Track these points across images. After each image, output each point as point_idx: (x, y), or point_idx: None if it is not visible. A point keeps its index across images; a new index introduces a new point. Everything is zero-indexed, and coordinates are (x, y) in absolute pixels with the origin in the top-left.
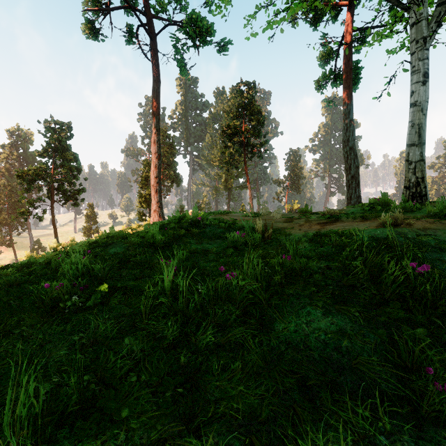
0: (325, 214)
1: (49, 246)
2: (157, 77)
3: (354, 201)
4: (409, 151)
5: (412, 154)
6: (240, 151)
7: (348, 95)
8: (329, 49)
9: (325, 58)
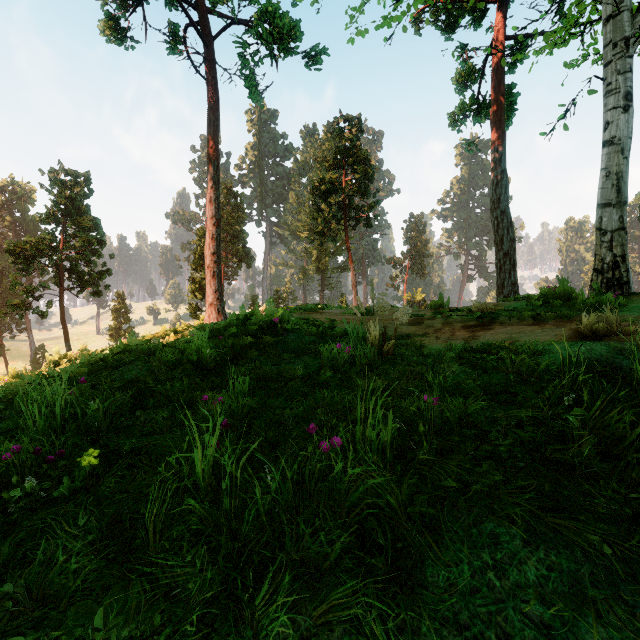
0: (471, 311)
1: (47, 358)
2: (215, 102)
3: (508, 291)
4: (602, 215)
5: (607, 219)
6: (339, 216)
7: (499, 134)
8: (471, 67)
9: (464, 80)
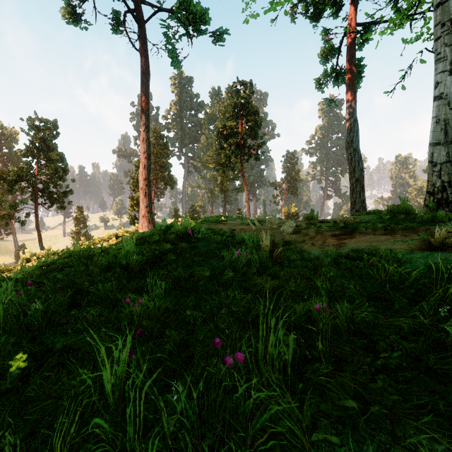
0: (336, 223)
1: (21, 256)
2: (146, 68)
3: (358, 206)
4: (433, 151)
5: (437, 154)
6: (237, 153)
7: (352, 93)
8: (331, 45)
9: (326, 55)
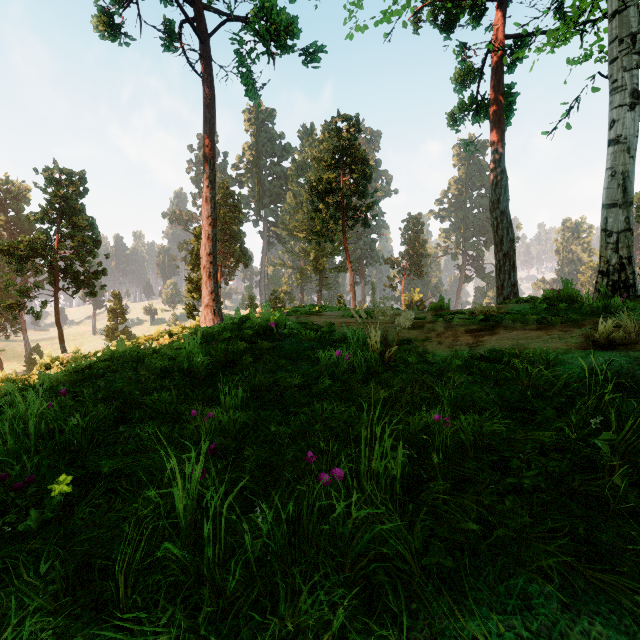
0: (474, 314)
1: (38, 361)
2: (211, 100)
3: (507, 292)
4: (607, 215)
5: (613, 220)
6: (337, 217)
7: (499, 134)
8: (470, 66)
9: (463, 79)
